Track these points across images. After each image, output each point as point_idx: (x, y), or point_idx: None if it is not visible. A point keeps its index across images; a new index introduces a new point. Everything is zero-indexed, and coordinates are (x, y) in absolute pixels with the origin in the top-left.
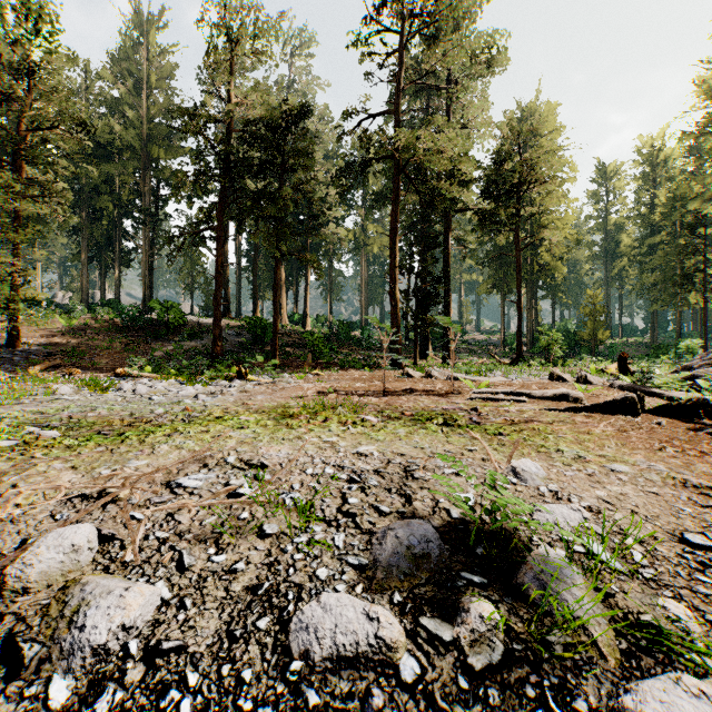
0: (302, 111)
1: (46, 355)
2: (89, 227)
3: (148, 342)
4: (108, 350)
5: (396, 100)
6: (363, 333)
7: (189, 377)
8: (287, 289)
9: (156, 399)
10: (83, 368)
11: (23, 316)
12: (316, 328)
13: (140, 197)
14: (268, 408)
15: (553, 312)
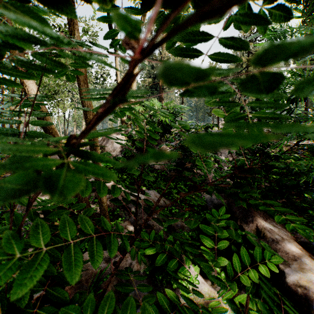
0: None
1: None
2: None
3: None
4: None
5: None
6: None
7: None
8: None
9: None
10: None
11: None
12: None
13: None
14: None
15: None
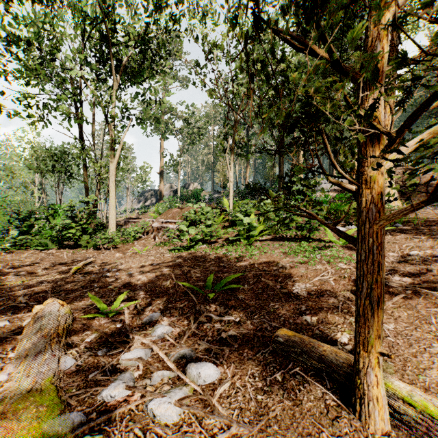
0: None
1: None
2: None
3: None
4: None
5: None
6: None
7: None
8: None
9: None
10: None
11: None
12: None
13: None
14: None
15: None
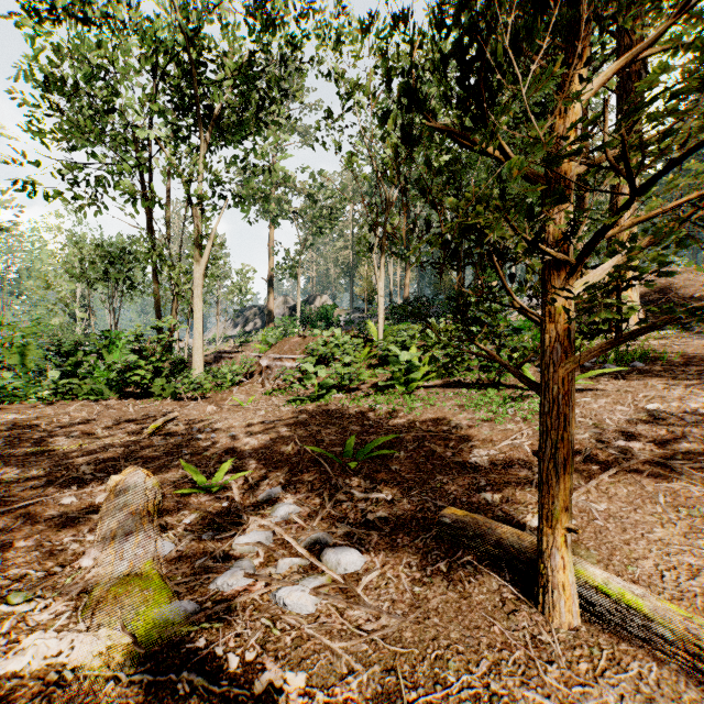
0: None
1: None
2: None
3: None
4: None
5: None
6: None
7: None
8: None
9: None
10: None
11: None
12: None
13: None
14: None
15: None
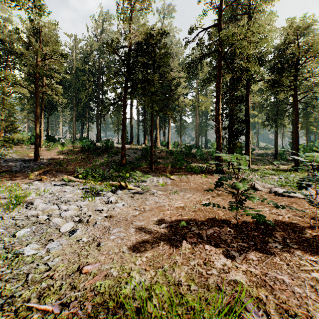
0: (165, 34)
1: (47, 164)
2: (76, 106)
3: (94, 157)
4: (75, 162)
5: (219, 17)
6: (197, 150)
7: (99, 182)
8: (160, 130)
9: (17, 237)
10: (60, 171)
11: (44, 146)
12: (173, 148)
13: (96, 92)
14: (93, 304)
15: (306, 137)
